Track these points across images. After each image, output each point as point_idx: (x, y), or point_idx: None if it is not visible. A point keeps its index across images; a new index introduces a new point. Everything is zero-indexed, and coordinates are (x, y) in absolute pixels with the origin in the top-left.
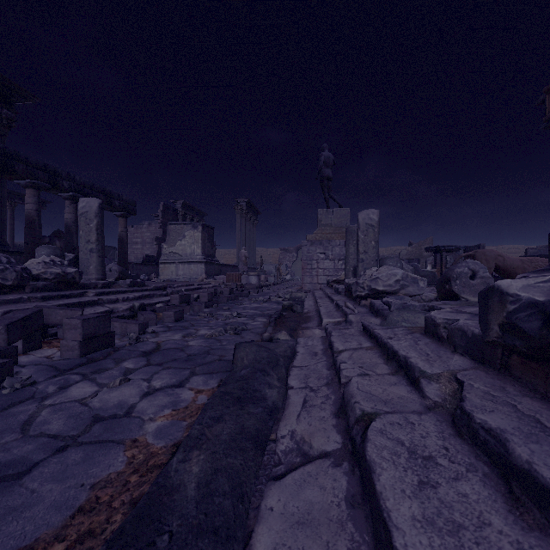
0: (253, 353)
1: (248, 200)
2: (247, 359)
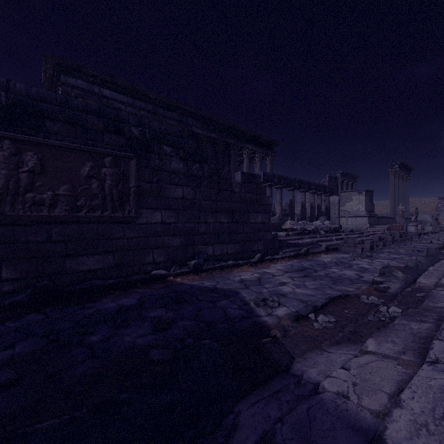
0: (434, 251)
1: (402, 162)
2: (431, 252)
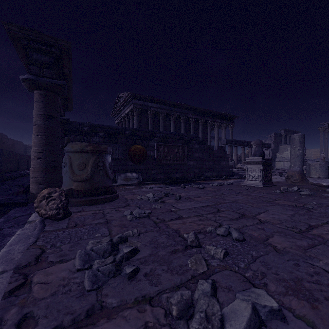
0: None
1: None
2: None
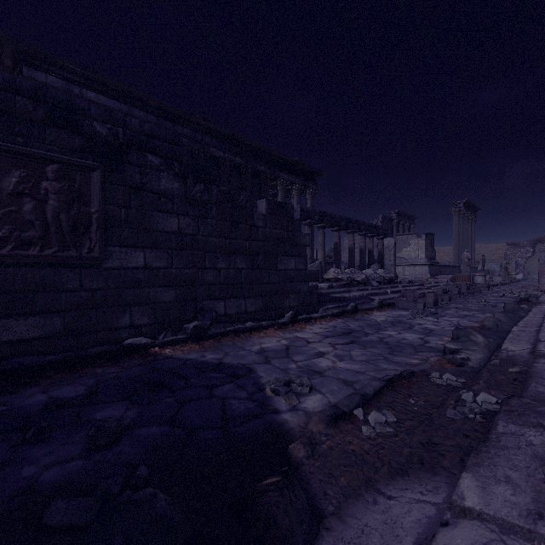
0: (512, 306)
1: (467, 200)
2: (510, 307)
